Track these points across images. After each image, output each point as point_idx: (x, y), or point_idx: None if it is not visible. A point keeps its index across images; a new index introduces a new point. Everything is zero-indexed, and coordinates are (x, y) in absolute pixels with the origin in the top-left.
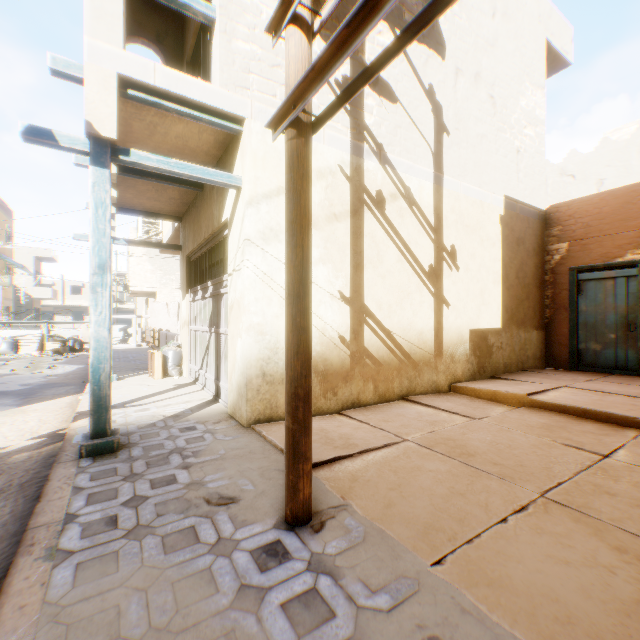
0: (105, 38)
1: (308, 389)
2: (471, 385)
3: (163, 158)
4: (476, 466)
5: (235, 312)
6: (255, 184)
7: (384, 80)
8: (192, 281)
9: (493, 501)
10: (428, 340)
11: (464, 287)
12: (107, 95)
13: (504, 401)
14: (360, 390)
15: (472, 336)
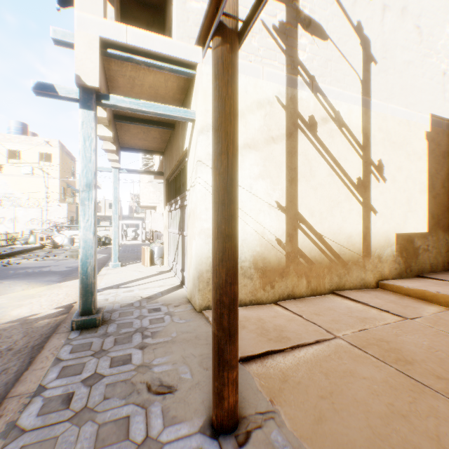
0: (90, 11)
1: (233, 296)
2: (398, 283)
3: (134, 100)
4: (415, 377)
5: (191, 219)
6: (205, 116)
7: (316, 22)
8: (169, 197)
9: (445, 432)
10: (356, 242)
11: (390, 196)
12: (91, 54)
13: (434, 301)
14: (294, 284)
15: (398, 239)
